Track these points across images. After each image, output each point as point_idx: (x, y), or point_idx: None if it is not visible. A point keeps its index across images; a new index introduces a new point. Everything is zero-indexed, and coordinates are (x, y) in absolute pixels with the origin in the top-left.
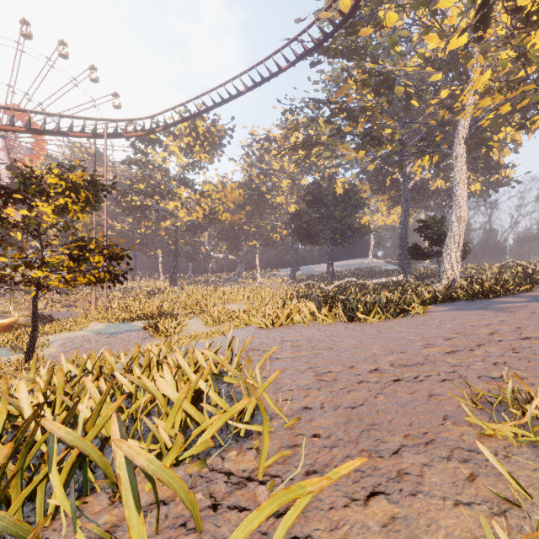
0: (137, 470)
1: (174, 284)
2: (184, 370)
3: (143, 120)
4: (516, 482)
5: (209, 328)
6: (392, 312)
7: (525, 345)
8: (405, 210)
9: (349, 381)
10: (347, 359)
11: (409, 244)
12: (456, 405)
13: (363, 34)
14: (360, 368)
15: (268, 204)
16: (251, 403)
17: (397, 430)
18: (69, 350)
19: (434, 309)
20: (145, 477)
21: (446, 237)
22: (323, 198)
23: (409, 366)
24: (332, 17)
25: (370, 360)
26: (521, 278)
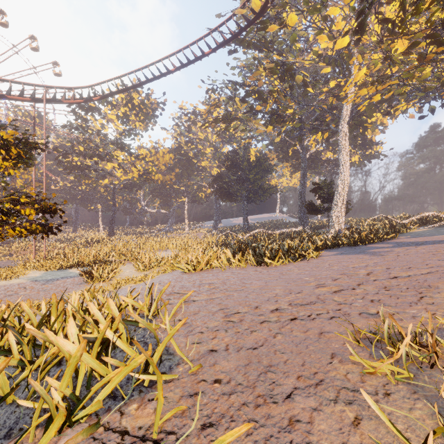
0: (27, 435)
1: (112, 234)
2: (97, 320)
3: (81, 89)
4: (397, 430)
5: (140, 273)
6: (293, 257)
7: (393, 284)
8: (303, 174)
9: (253, 321)
10: (253, 299)
11: (306, 202)
12: (342, 342)
13: (270, 30)
14: (264, 308)
15: (194, 167)
16: (157, 352)
17: (291, 371)
18: (2, 298)
19: (325, 254)
20: (33, 443)
21: (334, 197)
22: (240, 163)
23: (304, 305)
24: (246, 15)
25: (273, 300)
26: (388, 228)
